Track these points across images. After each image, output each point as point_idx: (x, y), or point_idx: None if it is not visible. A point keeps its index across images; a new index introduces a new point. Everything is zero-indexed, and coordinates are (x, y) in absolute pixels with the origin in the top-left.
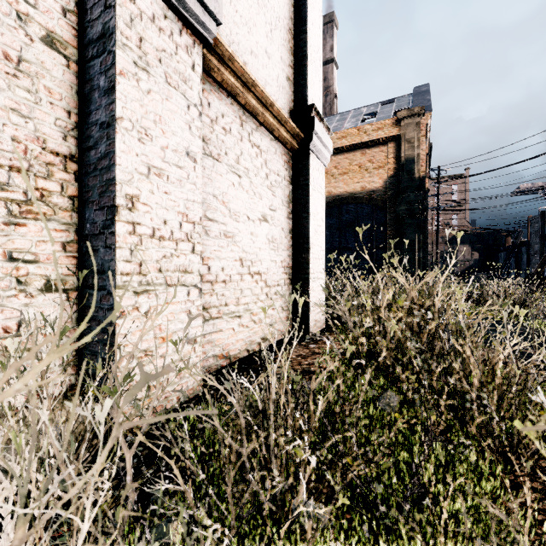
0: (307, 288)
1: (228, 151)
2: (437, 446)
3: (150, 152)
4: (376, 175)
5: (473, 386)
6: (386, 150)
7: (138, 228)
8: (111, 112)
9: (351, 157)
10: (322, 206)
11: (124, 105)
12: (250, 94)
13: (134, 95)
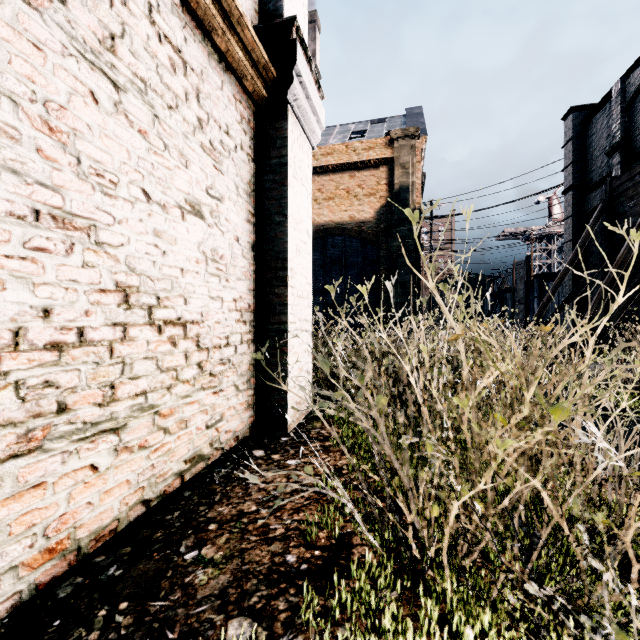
0: (283, 349)
1: None
2: None
3: None
4: (367, 203)
5: None
6: (377, 175)
7: None
8: None
9: (337, 179)
10: (309, 210)
11: None
12: None
13: None
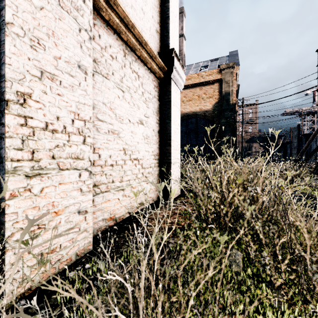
0: (169, 169)
1: (114, 72)
2: (285, 308)
3: (43, 59)
4: (208, 101)
5: (307, 251)
6: (213, 87)
7: (30, 121)
8: (1, 17)
9: (193, 91)
10: (179, 116)
11: (15, 13)
12: (130, 34)
13: (26, 7)
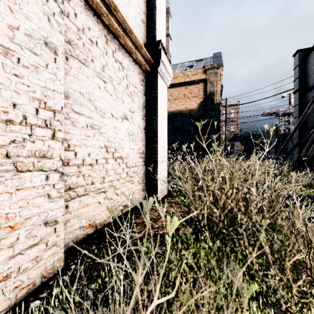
0: (156, 168)
1: (94, 59)
2: None
3: None
4: (193, 101)
5: None
6: (198, 87)
7: None
8: None
9: (179, 90)
10: (166, 112)
11: None
12: (113, 17)
13: None
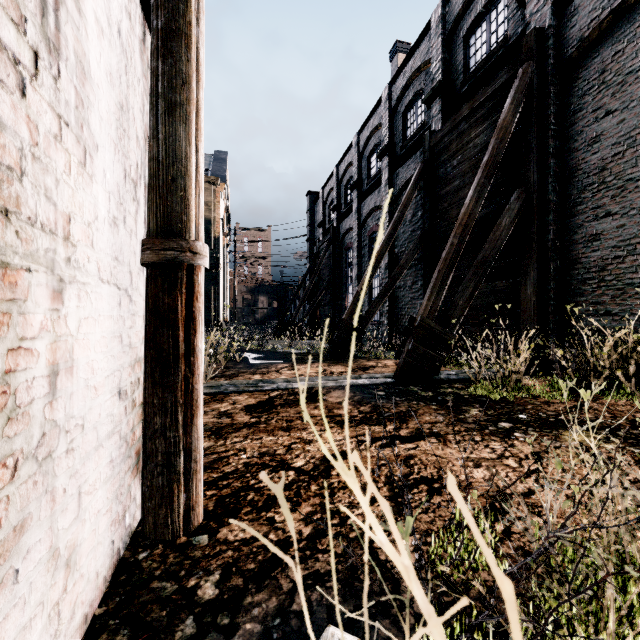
0: None
1: None
2: None
3: None
4: None
5: None
6: None
7: None
8: None
9: None
10: None
11: None
12: None
13: None
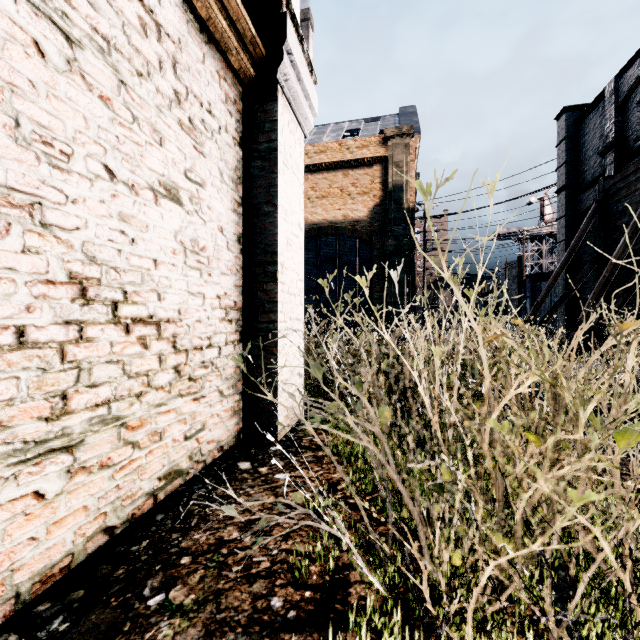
0: (272, 350)
1: None
2: None
3: None
4: (361, 202)
5: None
6: (371, 173)
7: None
8: None
9: (331, 177)
10: (301, 202)
11: None
12: None
13: None
